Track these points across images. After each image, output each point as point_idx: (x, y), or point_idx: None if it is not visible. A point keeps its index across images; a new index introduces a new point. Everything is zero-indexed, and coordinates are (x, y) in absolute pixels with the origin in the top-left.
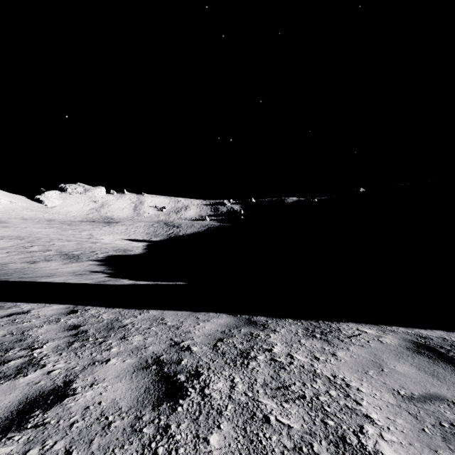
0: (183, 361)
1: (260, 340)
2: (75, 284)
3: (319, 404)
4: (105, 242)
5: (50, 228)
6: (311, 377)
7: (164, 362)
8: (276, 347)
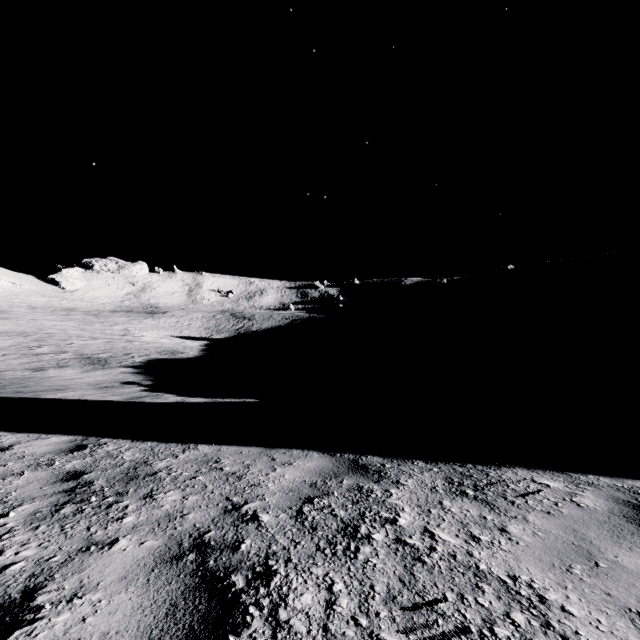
0: (243, 544)
1: (375, 502)
2: (95, 401)
3: None
4: (146, 341)
5: (69, 321)
6: (471, 581)
7: (211, 545)
8: (403, 515)
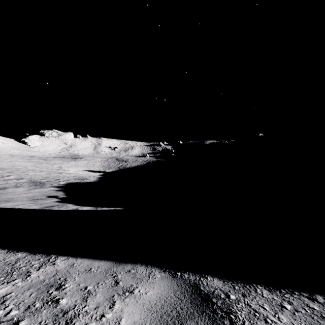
0: None
1: None
2: (21, 209)
3: None
4: (70, 173)
5: (30, 162)
6: None
7: None
8: None
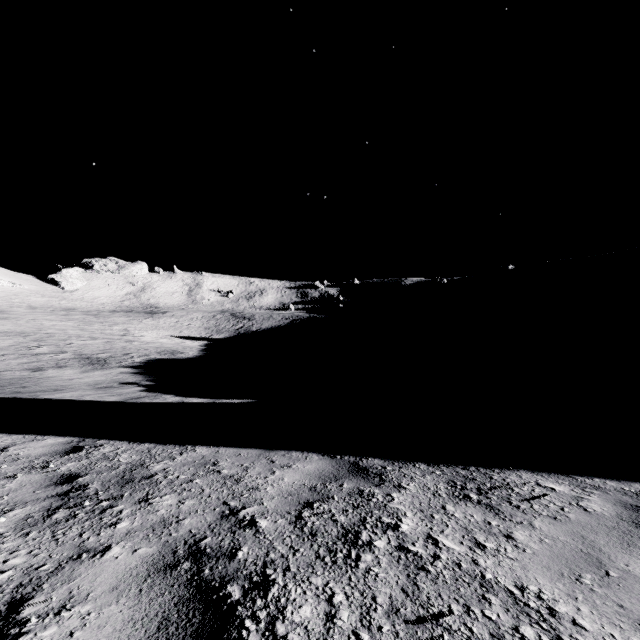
0: (240, 551)
1: (376, 506)
2: (94, 402)
3: None
4: (146, 341)
5: (68, 321)
6: (477, 592)
7: (206, 553)
8: (406, 520)
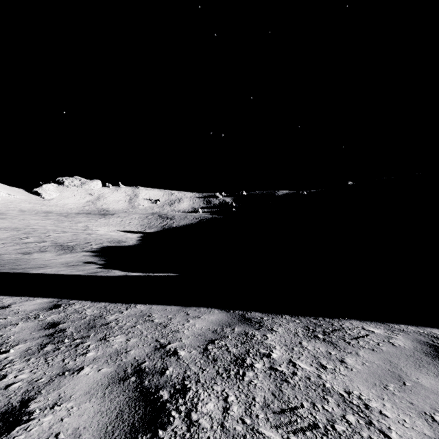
0: (167, 370)
1: (256, 342)
2: (66, 275)
3: (337, 438)
4: (100, 234)
5: (47, 220)
6: (320, 395)
7: (146, 371)
8: (275, 351)
